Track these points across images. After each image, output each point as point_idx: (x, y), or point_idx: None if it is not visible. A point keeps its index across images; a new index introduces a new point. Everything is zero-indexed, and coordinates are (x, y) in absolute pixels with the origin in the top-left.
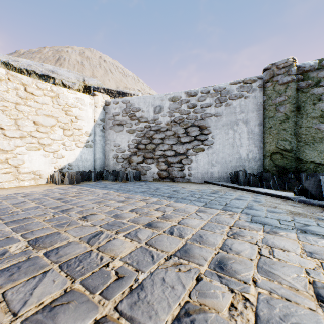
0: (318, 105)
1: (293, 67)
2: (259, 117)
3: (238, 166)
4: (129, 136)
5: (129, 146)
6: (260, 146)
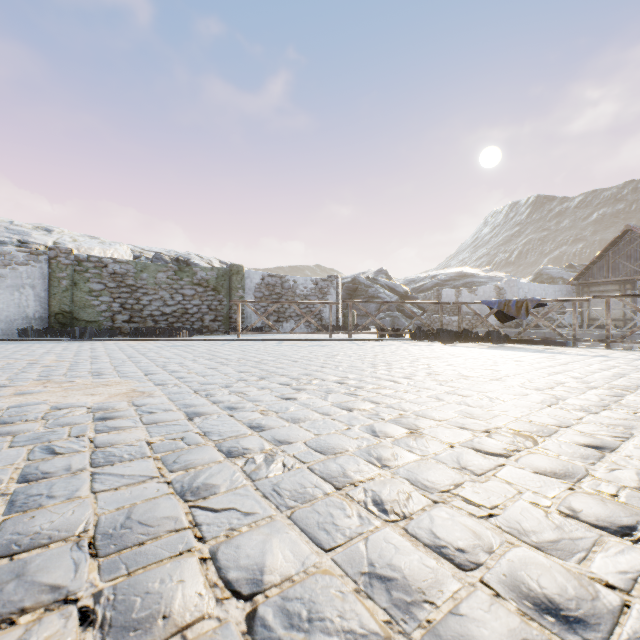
0: (88, 284)
1: (72, 255)
2: (46, 284)
3: (25, 324)
4: None
5: None
6: (47, 307)
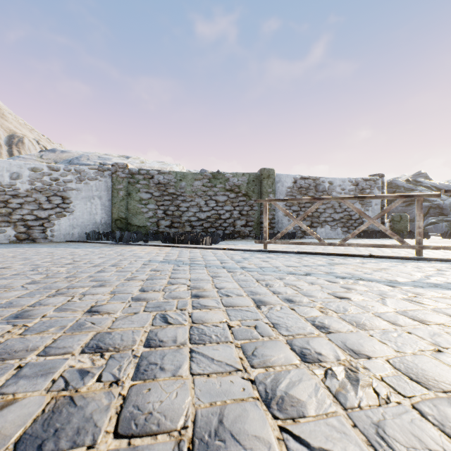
0: (138, 194)
1: (127, 169)
2: (109, 195)
3: (94, 228)
4: None
5: None
6: (110, 214)
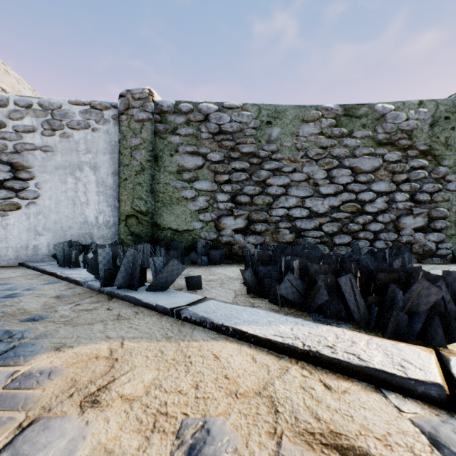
0: (175, 157)
1: (150, 102)
2: (114, 162)
3: (83, 235)
4: None
5: None
6: (116, 205)
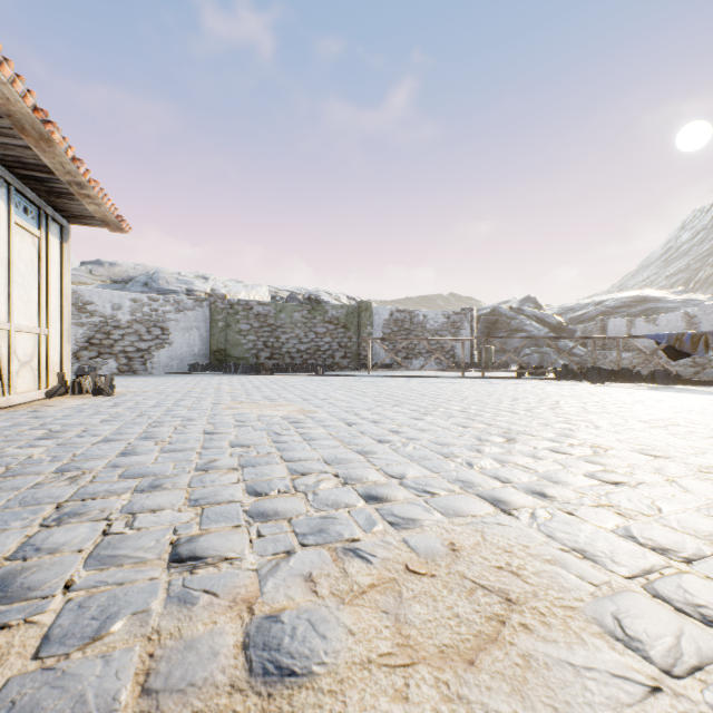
0: (238, 325)
1: (226, 300)
2: (207, 326)
3: (193, 360)
4: (77, 330)
5: (77, 340)
6: (208, 346)
